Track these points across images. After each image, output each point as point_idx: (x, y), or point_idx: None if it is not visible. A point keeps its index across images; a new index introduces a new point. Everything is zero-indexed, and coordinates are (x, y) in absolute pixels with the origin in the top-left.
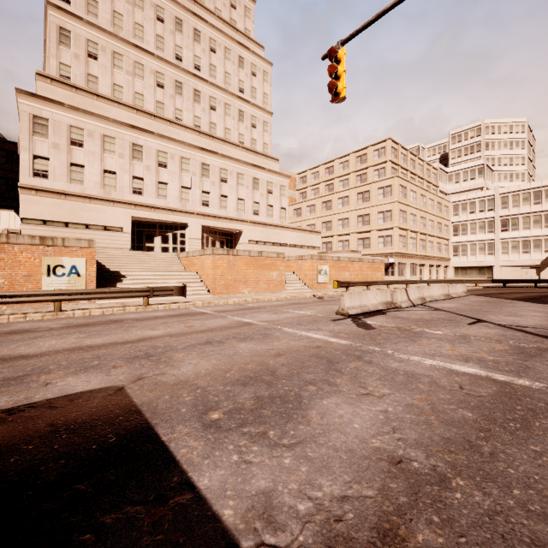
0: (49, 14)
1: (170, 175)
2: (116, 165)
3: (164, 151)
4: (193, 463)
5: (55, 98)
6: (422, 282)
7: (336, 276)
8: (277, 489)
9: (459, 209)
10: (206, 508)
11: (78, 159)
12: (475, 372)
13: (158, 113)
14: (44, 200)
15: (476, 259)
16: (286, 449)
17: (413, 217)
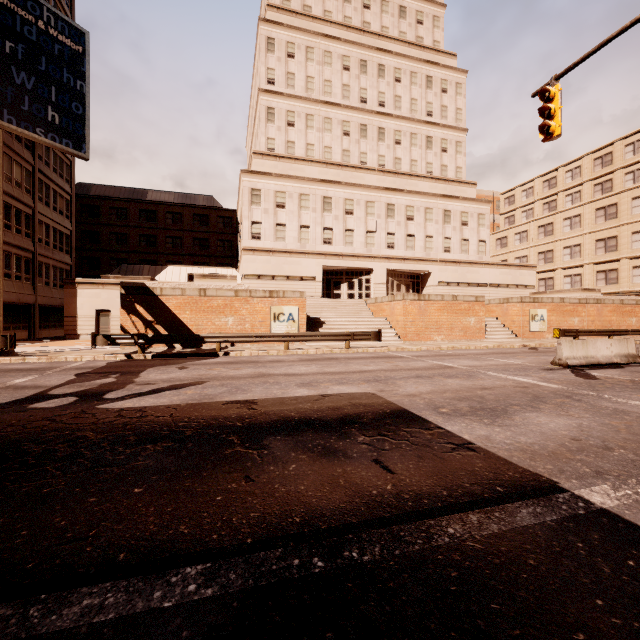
0: (260, 100)
1: (356, 221)
2: (310, 220)
3: (351, 198)
4: (439, 423)
5: (264, 170)
6: None
7: (557, 322)
8: (492, 435)
9: None
10: (454, 434)
11: (281, 219)
12: None
13: (344, 161)
14: (258, 258)
15: None
16: (496, 426)
17: None
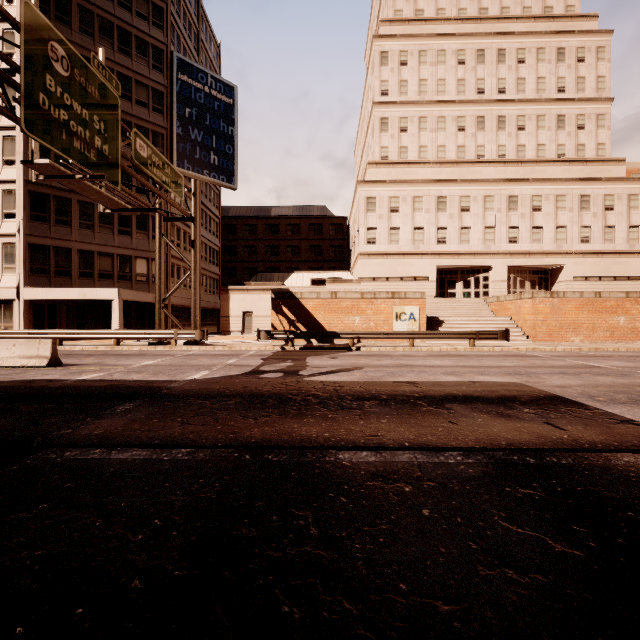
0: (374, 112)
1: (473, 217)
2: (424, 221)
3: (467, 195)
4: (598, 406)
5: (378, 178)
6: None
7: None
8: None
9: None
10: (615, 414)
11: (395, 223)
12: None
13: (459, 158)
14: (373, 262)
15: None
16: None
17: None
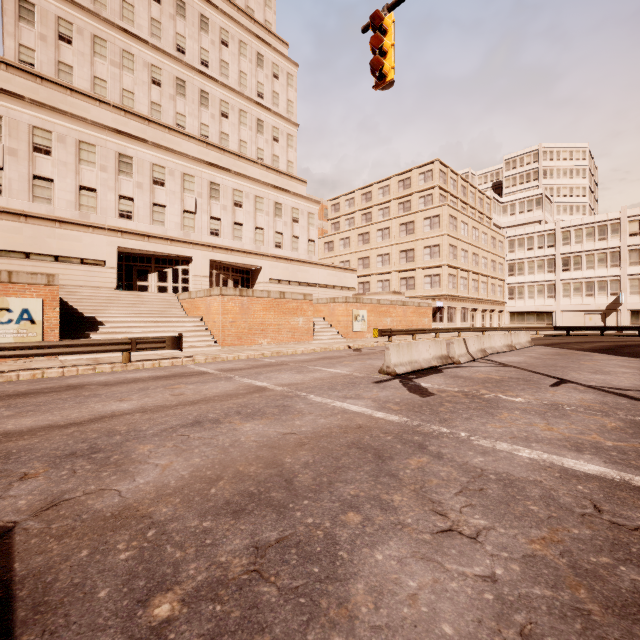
0: None
1: (169, 195)
2: (97, 180)
3: (161, 164)
4: None
5: (12, 90)
6: (476, 330)
7: (375, 322)
8: None
9: (515, 245)
10: None
11: (44, 171)
12: (602, 472)
13: (154, 117)
14: None
15: (534, 303)
16: None
17: (464, 254)
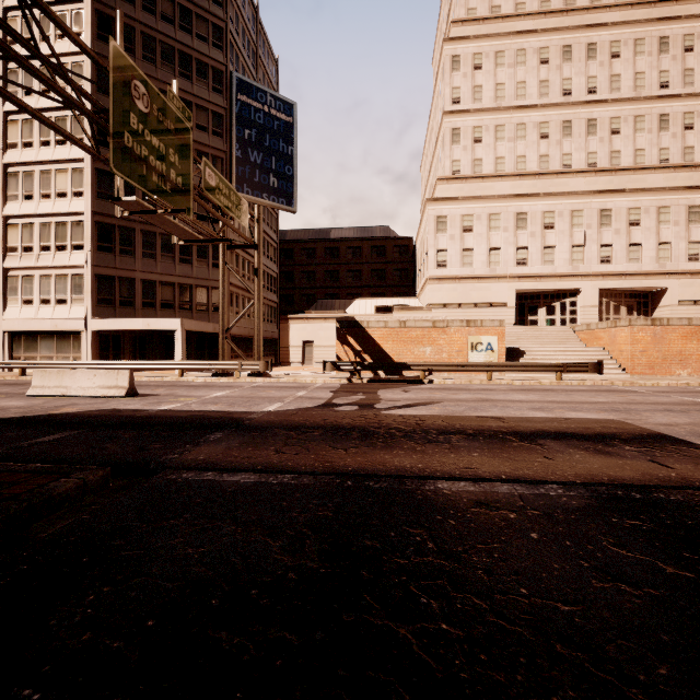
0: (444, 123)
1: (558, 235)
2: (501, 240)
3: (551, 210)
4: None
5: (449, 195)
6: None
7: None
8: None
9: None
10: None
11: (468, 244)
12: None
13: (542, 169)
14: (443, 287)
15: None
16: None
17: None
